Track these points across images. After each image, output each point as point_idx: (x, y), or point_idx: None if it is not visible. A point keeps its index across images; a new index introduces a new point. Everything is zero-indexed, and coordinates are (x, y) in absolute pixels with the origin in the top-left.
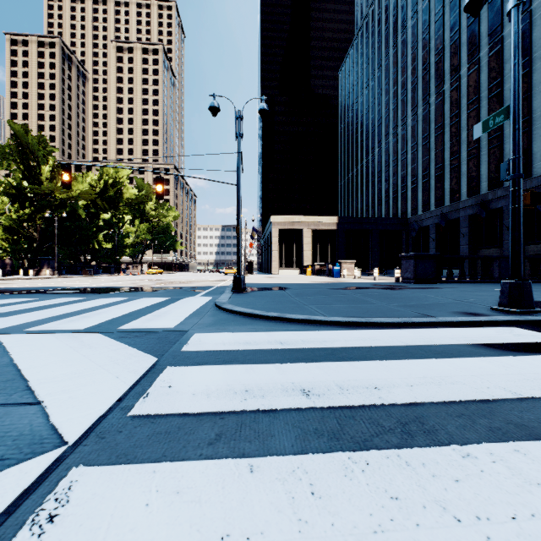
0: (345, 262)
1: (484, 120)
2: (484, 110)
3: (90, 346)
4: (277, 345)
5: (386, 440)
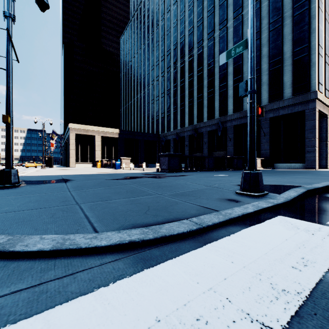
0: (124, 158)
1: (228, 50)
2: (195, 81)
3: None
4: None
5: None
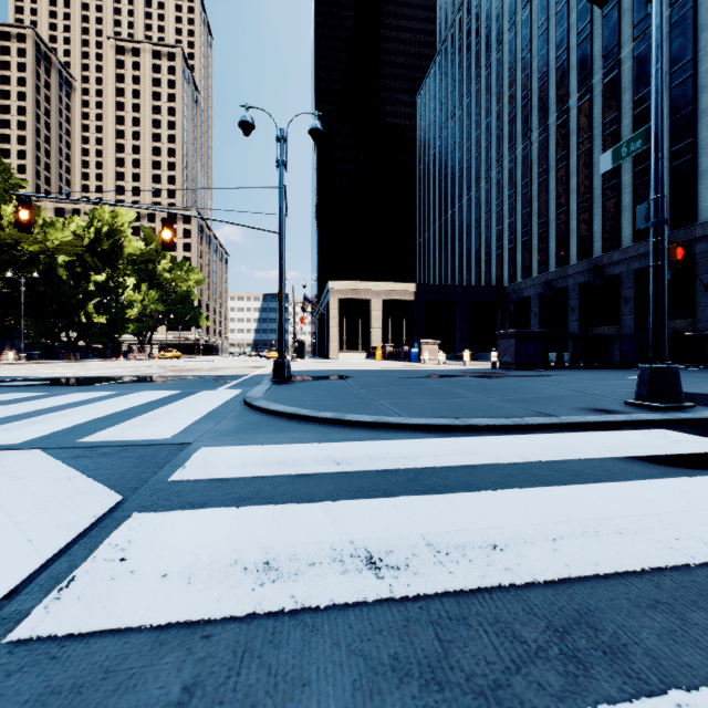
0: (425, 342)
1: (615, 147)
2: (598, 151)
3: (13, 474)
4: (330, 466)
5: (538, 683)
